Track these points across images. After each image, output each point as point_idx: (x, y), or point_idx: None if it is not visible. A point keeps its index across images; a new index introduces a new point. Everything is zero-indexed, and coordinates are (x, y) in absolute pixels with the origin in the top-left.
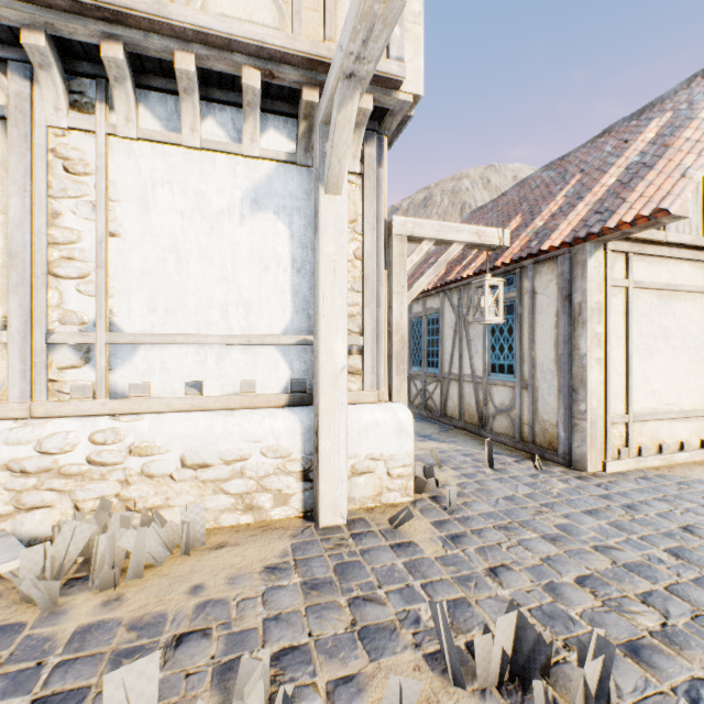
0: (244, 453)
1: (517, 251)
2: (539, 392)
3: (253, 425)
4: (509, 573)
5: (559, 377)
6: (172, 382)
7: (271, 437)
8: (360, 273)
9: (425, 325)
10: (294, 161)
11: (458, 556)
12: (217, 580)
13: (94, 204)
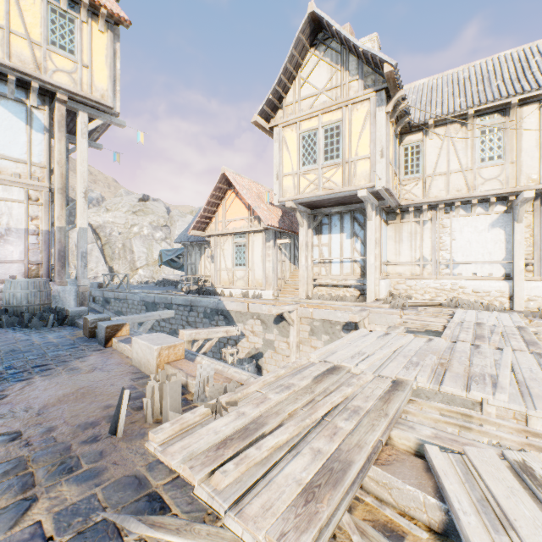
0: (489, 291)
1: None
2: None
3: (492, 284)
4: None
5: None
6: (467, 273)
7: (498, 287)
8: (532, 241)
9: None
10: (505, 212)
11: None
12: None
13: (448, 233)
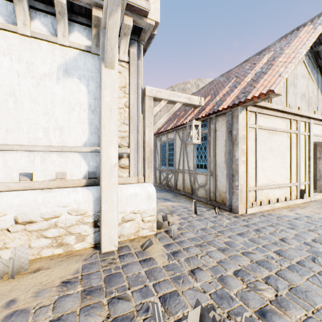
0: (57, 213)
1: (208, 110)
2: (218, 177)
3: (63, 197)
4: (201, 272)
5: (226, 170)
6: (11, 173)
7: (74, 203)
8: (128, 115)
9: (167, 146)
10: (90, 50)
11: (175, 264)
12: (27, 294)
13: None
